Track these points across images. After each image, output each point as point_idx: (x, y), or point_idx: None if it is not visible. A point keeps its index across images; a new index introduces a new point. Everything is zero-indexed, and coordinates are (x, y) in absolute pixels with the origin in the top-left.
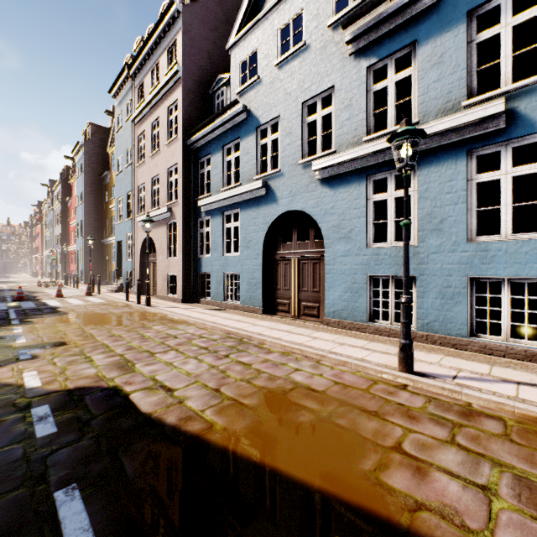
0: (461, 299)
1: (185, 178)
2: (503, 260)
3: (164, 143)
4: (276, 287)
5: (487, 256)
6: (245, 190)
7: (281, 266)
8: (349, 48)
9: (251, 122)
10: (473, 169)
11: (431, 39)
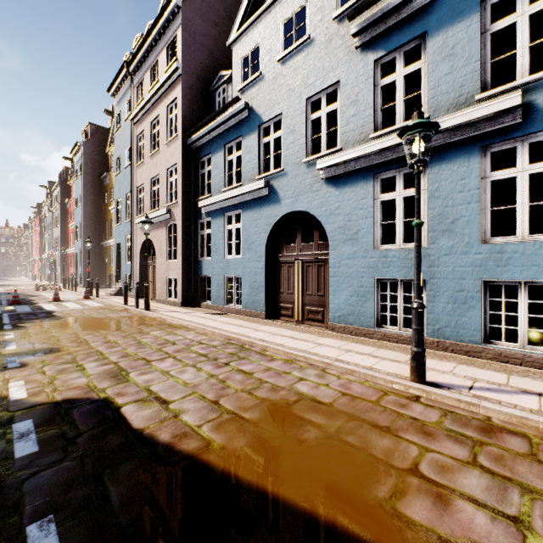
0: (474, 303)
1: (185, 178)
2: (520, 262)
3: (164, 142)
4: (279, 291)
5: (503, 258)
6: (247, 190)
7: (284, 269)
8: (355, 41)
9: (253, 119)
10: (487, 166)
11: (442, 29)
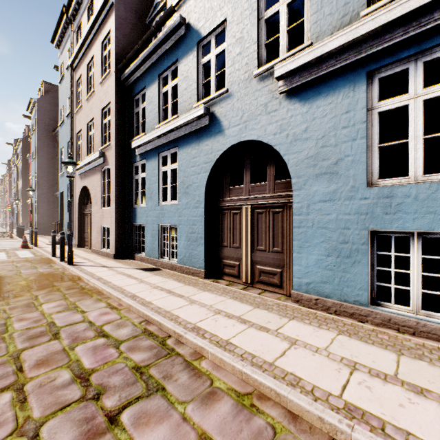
0: None
1: (118, 117)
2: None
3: (98, 82)
4: (222, 243)
5: None
6: (182, 121)
7: (228, 217)
8: None
9: (190, 37)
10: None
11: None
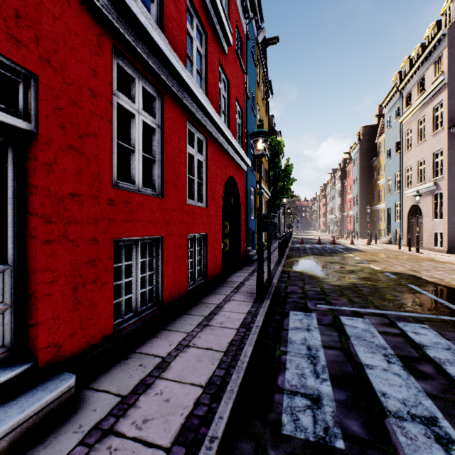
0: None
1: (449, 158)
2: None
3: (430, 134)
4: None
5: None
6: None
7: None
8: None
9: None
10: None
11: None
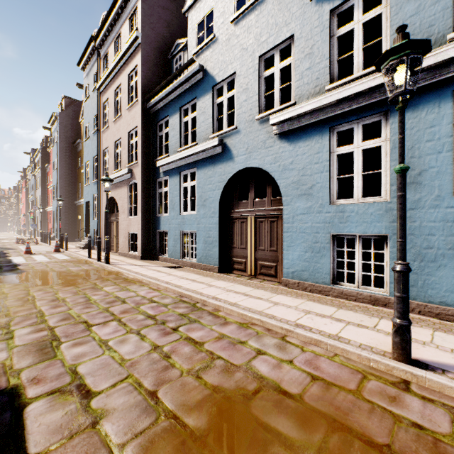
0: (445, 261)
1: (144, 140)
2: None
3: (126, 107)
4: (232, 245)
5: None
6: (201, 148)
7: (237, 224)
8: None
9: (207, 81)
10: None
11: None
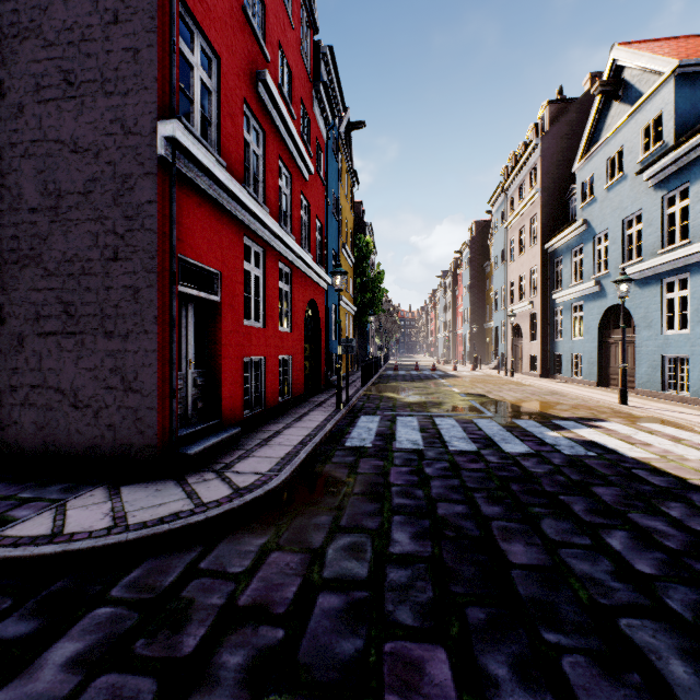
0: None
1: (542, 276)
2: None
3: (528, 247)
4: (609, 365)
5: None
6: (583, 288)
7: (612, 348)
8: (648, 183)
9: (589, 232)
10: None
11: (697, 181)
